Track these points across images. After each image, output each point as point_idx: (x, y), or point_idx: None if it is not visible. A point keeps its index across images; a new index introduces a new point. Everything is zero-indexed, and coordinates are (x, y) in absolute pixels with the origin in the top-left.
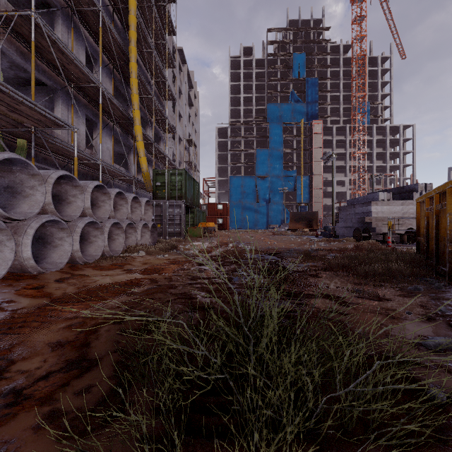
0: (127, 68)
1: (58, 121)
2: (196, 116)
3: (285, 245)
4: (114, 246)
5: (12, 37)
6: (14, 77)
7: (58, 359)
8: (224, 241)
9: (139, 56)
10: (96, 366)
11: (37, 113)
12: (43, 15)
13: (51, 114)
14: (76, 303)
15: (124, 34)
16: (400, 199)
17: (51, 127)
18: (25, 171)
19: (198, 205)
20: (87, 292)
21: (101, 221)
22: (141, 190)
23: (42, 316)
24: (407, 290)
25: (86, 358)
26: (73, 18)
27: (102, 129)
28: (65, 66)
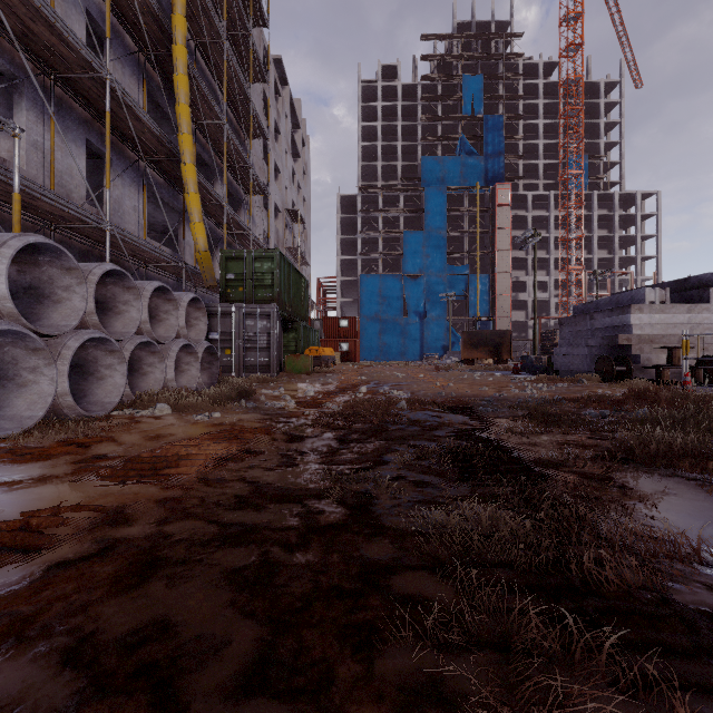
0: (172, 63)
1: None
2: (305, 175)
3: (471, 389)
4: (102, 394)
5: None
6: None
7: None
8: (350, 380)
9: (199, 51)
10: None
11: None
12: None
13: None
14: None
15: (170, 5)
16: (682, 302)
17: None
18: None
19: (306, 318)
20: None
21: (50, 333)
22: (204, 290)
23: None
24: None
25: None
26: None
27: (122, 172)
28: (28, 27)
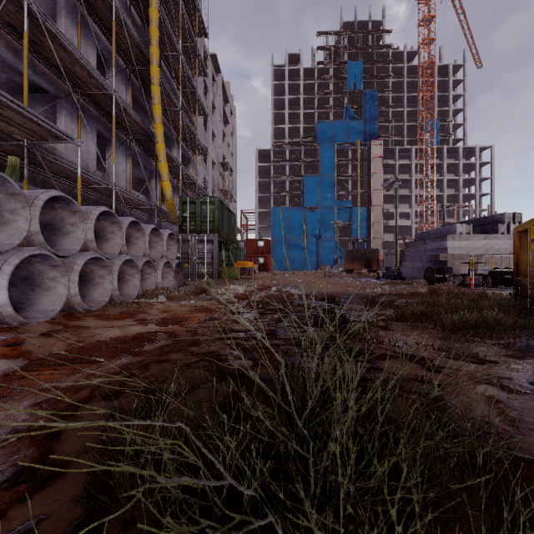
0: (148, 74)
1: (55, 130)
2: (233, 136)
3: (341, 289)
4: (127, 290)
5: (1, 30)
6: (7, 81)
7: (4, 463)
8: (265, 284)
9: (163, 60)
10: (59, 478)
11: (29, 120)
12: (43, 6)
13: (45, 121)
14: (60, 366)
15: (145, 33)
16: (482, 232)
17: (48, 140)
18: (2, 189)
19: (235, 241)
20: (78, 351)
21: (109, 257)
22: (166, 222)
23: (3, 388)
24: (516, 348)
25: (47, 461)
26: (80, 9)
27: (116, 148)
28: (69, 68)
